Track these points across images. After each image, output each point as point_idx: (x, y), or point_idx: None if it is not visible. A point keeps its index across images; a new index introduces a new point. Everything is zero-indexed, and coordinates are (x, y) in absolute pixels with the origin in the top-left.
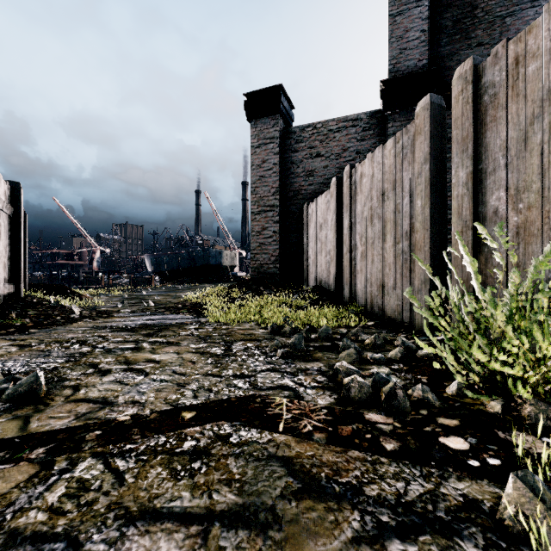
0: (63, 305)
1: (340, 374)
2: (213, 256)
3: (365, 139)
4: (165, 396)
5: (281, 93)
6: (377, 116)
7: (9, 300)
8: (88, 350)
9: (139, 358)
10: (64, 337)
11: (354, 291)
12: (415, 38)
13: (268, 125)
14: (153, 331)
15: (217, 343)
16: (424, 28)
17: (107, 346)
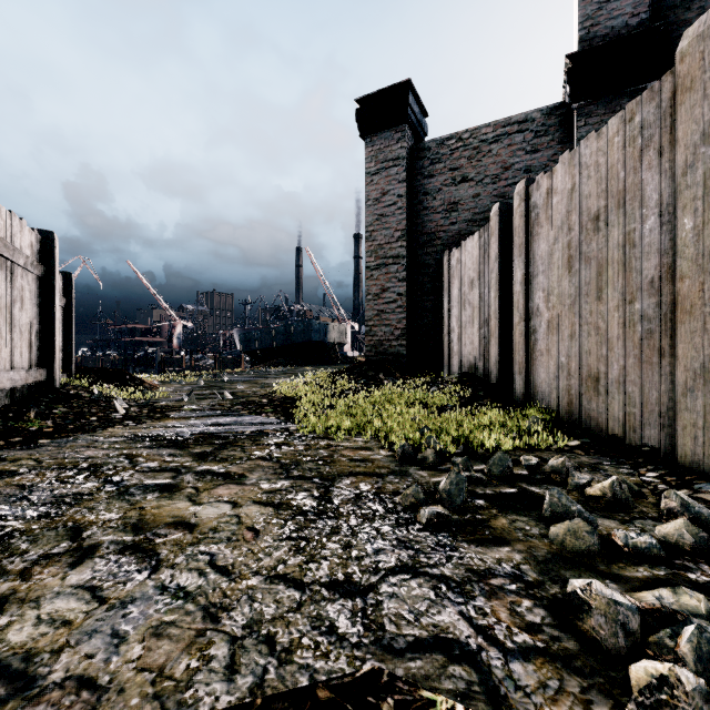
0: (113, 397)
1: (589, 614)
2: (316, 330)
3: (539, 150)
4: (163, 660)
5: (409, 92)
6: (559, 113)
7: (37, 392)
8: (91, 489)
9: (164, 514)
10: (76, 455)
11: (533, 384)
12: None
13: (390, 141)
14: (212, 447)
15: (307, 479)
16: None
17: (126, 480)
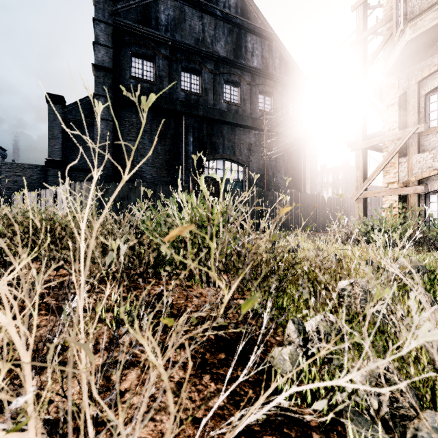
0: None
1: None
2: None
3: (40, 174)
4: None
5: (0, 149)
6: (45, 167)
7: None
8: None
9: None
10: None
11: None
12: (57, 148)
13: None
14: None
15: None
16: (60, 146)
17: None
